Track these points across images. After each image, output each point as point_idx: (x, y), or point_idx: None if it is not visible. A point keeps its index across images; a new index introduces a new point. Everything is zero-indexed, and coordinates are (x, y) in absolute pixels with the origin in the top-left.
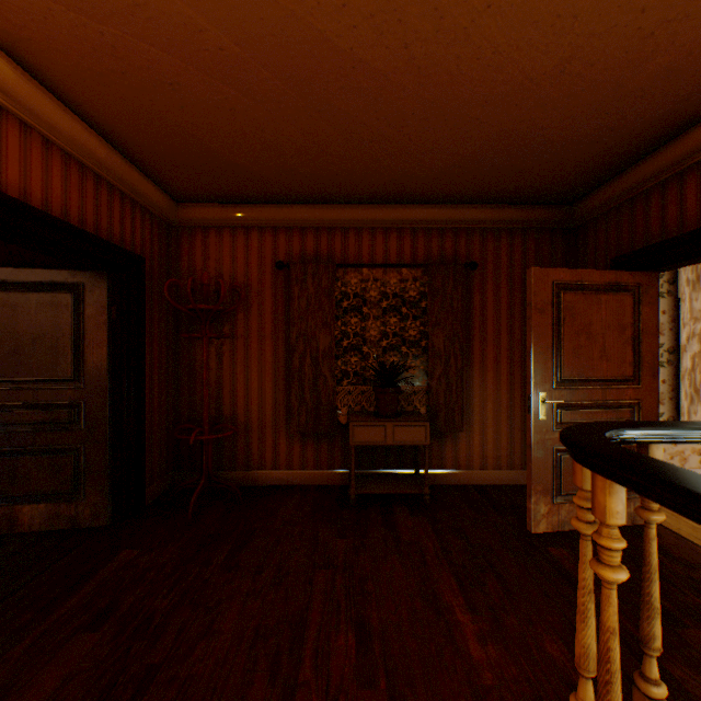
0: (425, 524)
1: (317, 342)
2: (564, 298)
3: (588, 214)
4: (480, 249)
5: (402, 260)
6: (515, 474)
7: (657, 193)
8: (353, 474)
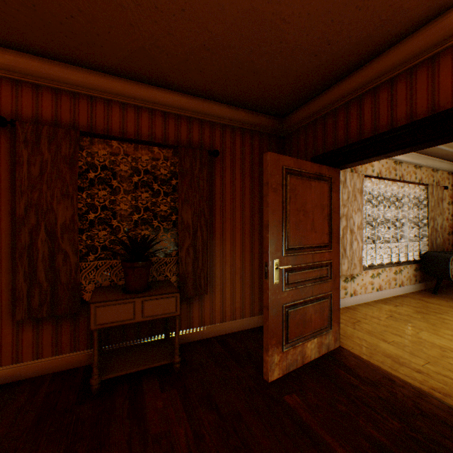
0: (176, 400)
1: (55, 214)
2: (290, 181)
3: (294, 126)
4: (221, 141)
5: (154, 139)
6: (246, 321)
7: (343, 111)
8: (96, 361)
